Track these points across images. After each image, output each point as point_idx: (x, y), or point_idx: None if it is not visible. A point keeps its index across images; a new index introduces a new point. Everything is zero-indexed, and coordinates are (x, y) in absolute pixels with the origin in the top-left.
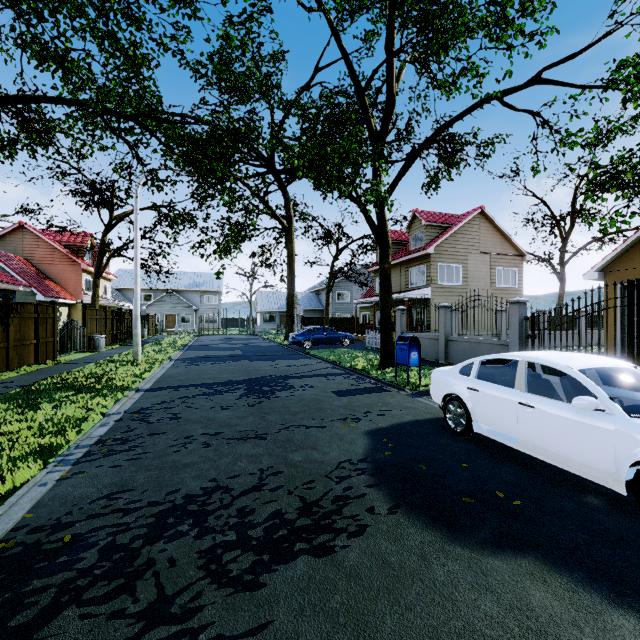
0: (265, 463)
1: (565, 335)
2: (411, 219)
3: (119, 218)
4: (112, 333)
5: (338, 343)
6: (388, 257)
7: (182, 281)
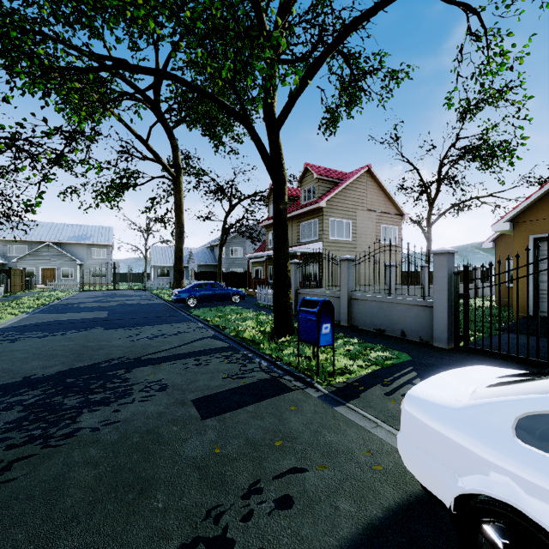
0: None
1: None
2: (303, 173)
3: None
4: None
5: (228, 300)
6: (284, 195)
7: (65, 233)
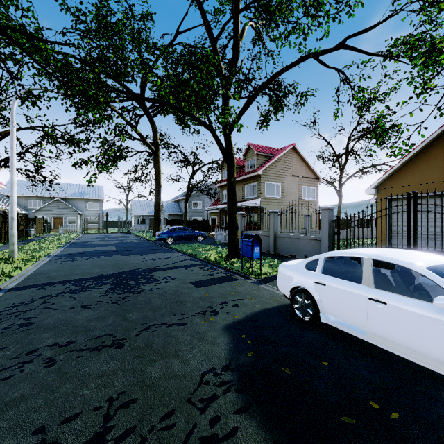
0: (117, 386)
1: (345, 232)
2: (246, 150)
3: (4, 134)
4: None
5: (194, 239)
6: (234, 173)
7: (68, 191)
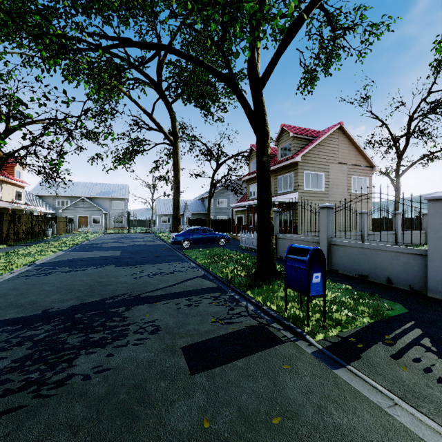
0: None
1: (414, 235)
2: (280, 133)
3: (14, 127)
4: (1, 234)
5: (215, 242)
6: (267, 148)
7: (95, 190)
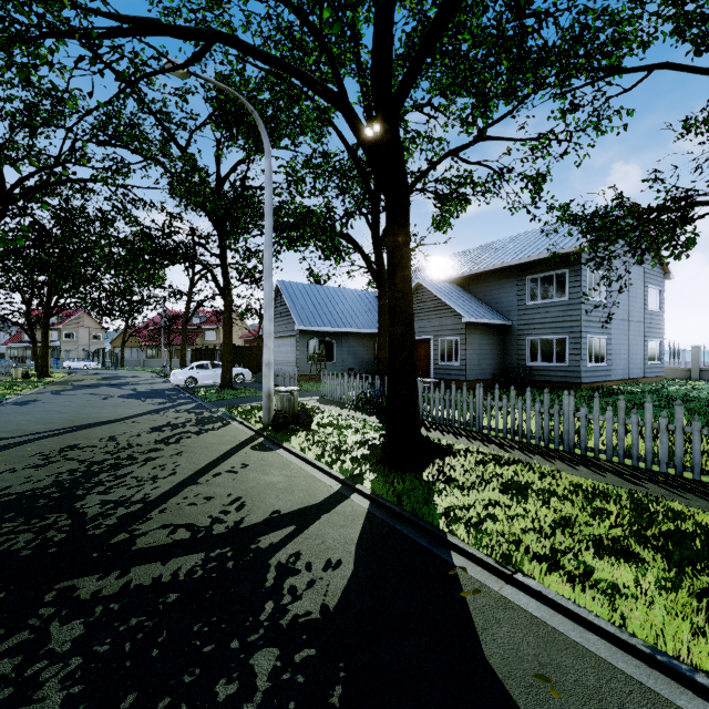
0: None
1: None
2: None
3: None
4: None
5: None
6: None
7: None
